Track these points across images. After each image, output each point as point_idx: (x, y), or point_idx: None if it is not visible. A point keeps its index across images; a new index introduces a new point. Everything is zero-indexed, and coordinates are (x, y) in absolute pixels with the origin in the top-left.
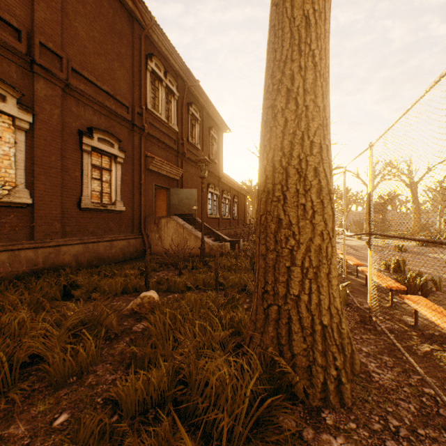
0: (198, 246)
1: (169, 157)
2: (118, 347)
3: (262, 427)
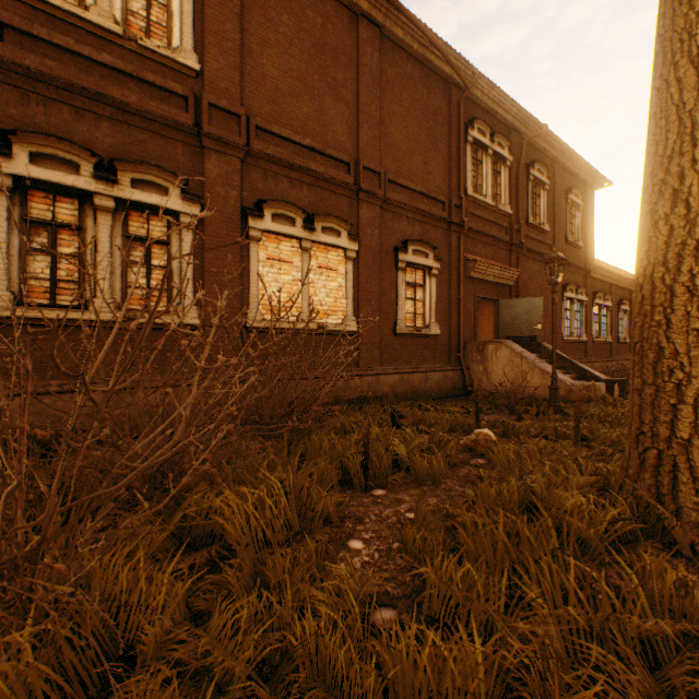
0: (546, 385)
1: (497, 254)
2: (459, 472)
3: (622, 554)
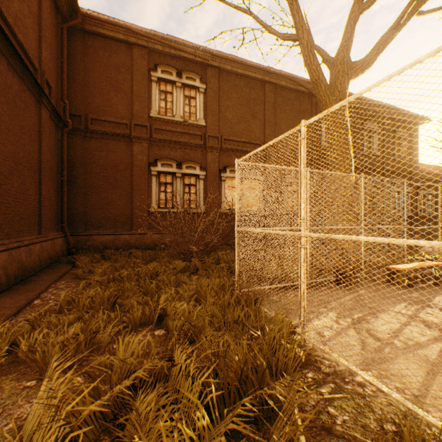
0: None
1: None
2: None
3: None
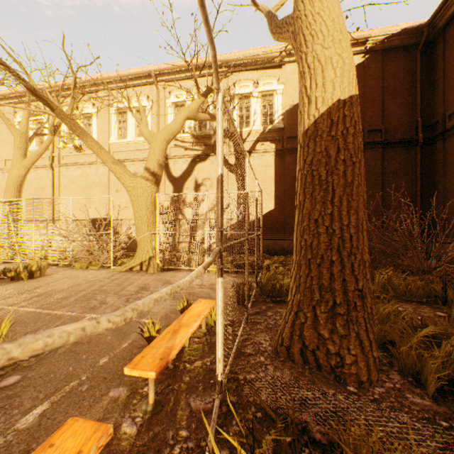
0: None
1: None
2: None
3: None
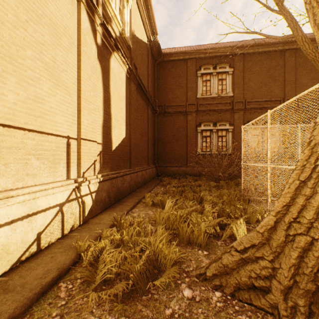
0: None
1: None
2: None
3: None
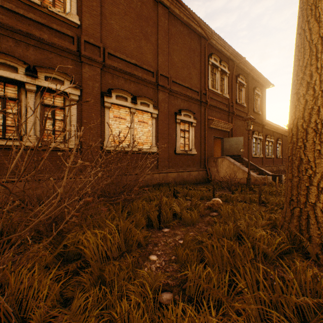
0: (245, 177)
1: (222, 116)
2: (205, 219)
3: (284, 259)
